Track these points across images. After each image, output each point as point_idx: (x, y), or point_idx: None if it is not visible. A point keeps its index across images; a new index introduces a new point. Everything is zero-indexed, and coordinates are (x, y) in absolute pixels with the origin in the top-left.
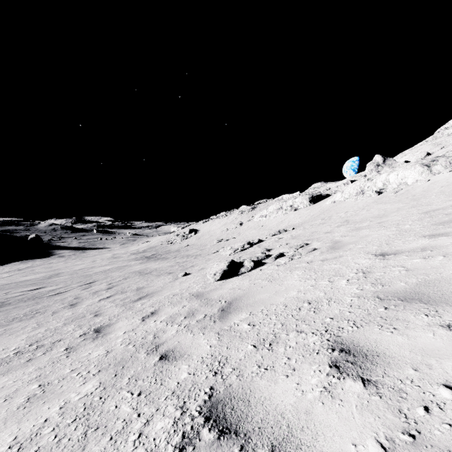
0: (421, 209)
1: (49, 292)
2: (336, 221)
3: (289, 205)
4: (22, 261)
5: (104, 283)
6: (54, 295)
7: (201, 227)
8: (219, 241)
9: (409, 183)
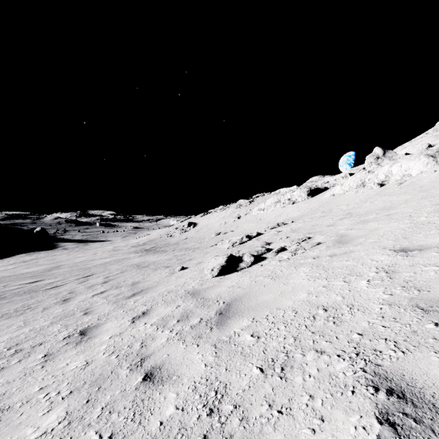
0: (434, 200)
1: (46, 286)
2: (338, 214)
3: (287, 198)
4: (28, 253)
5: (101, 276)
6: (50, 289)
7: (200, 220)
8: (218, 234)
9: (413, 174)
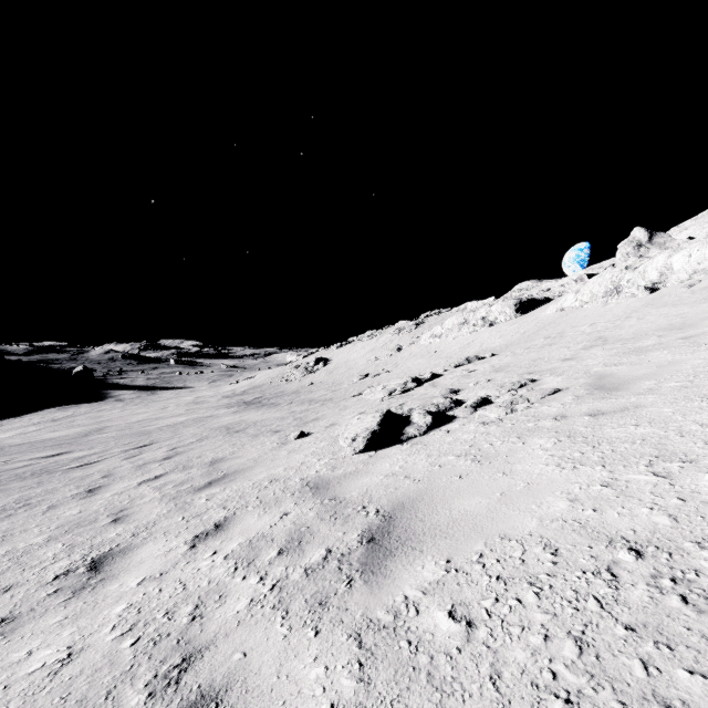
0: None
1: (71, 462)
2: (577, 339)
3: (481, 316)
4: (61, 407)
5: (165, 447)
6: (76, 468)
7: (334, 354)
8: (364, 378)
9: None
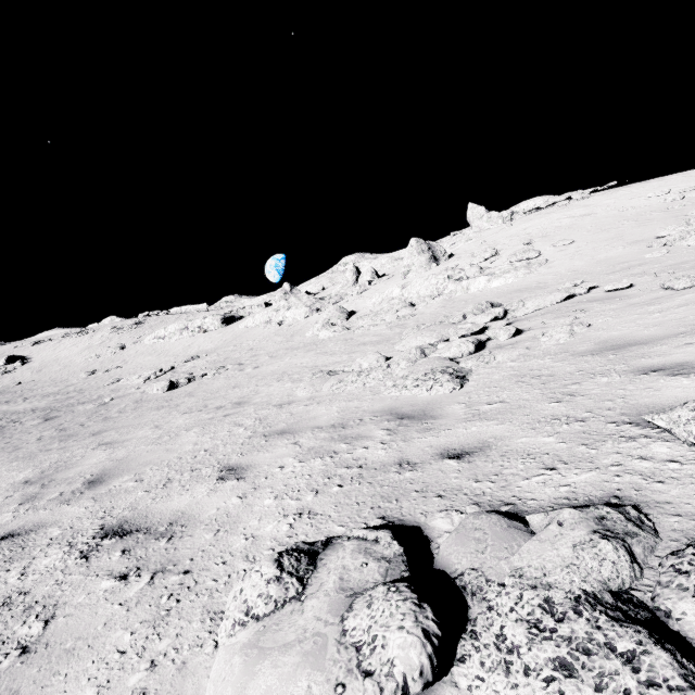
0: (289, 344)
1: None
2: (245, 349)
3: (198, 325)
4: None
5: None
6: None
7: (33, 351)
8: (93, 373)
9: (298, 319)
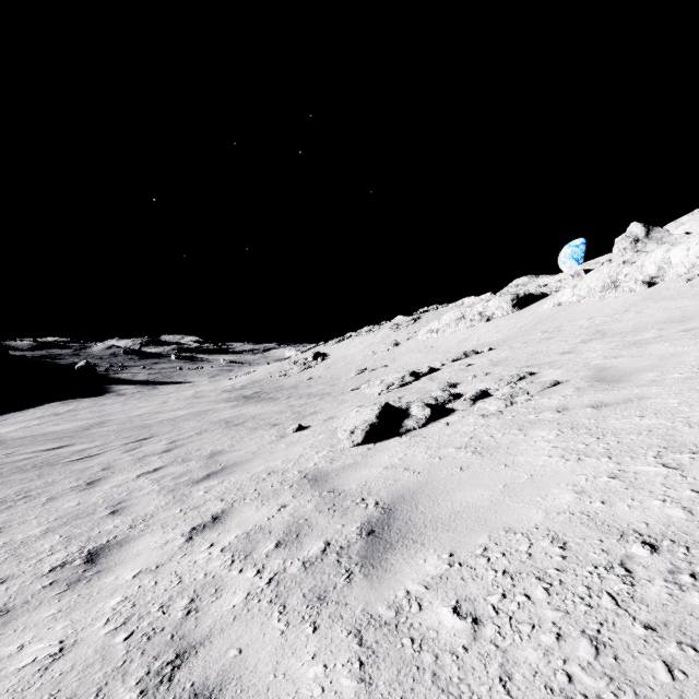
0: None
1: (72, 455)
2: (575, 333)
3: (478, 312)
4: (64, 401)
5: (164, 440)
6: (77, 461)
7: (332, 349)
8: (362, 372)
9: None
